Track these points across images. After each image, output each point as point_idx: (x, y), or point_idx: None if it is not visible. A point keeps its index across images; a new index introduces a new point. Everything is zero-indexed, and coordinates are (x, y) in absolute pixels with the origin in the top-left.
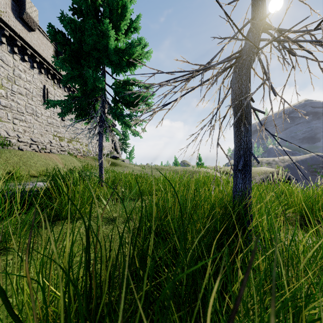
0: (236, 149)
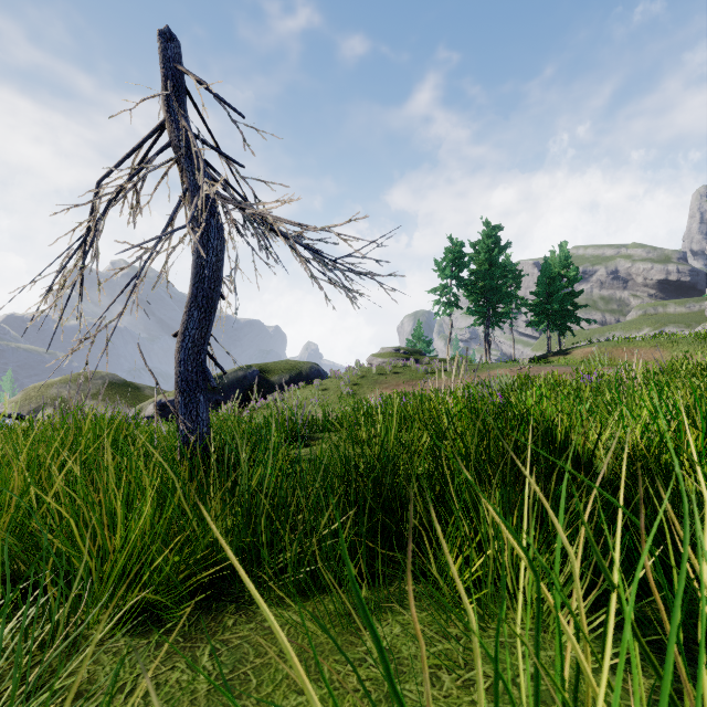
0: (195, 351)
